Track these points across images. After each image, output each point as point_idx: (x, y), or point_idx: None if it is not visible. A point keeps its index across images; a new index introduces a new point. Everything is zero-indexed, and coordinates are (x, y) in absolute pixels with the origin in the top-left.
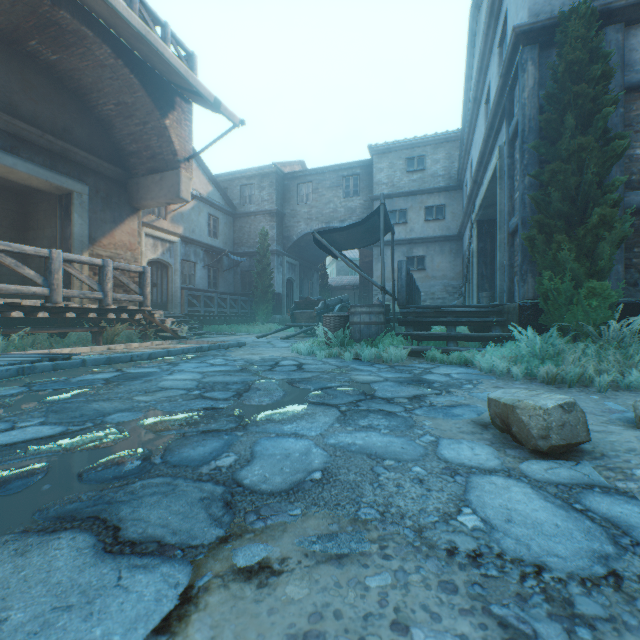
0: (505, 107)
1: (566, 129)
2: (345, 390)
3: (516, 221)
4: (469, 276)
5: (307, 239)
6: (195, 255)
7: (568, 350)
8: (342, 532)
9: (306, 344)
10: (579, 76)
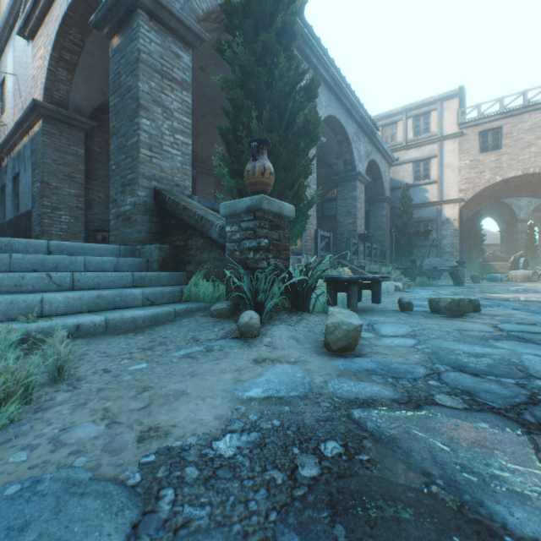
0: None
1: None
2: None
3: None
4: None
5: None
6: None
7: None
8: (462, 331)
9: None
10: None
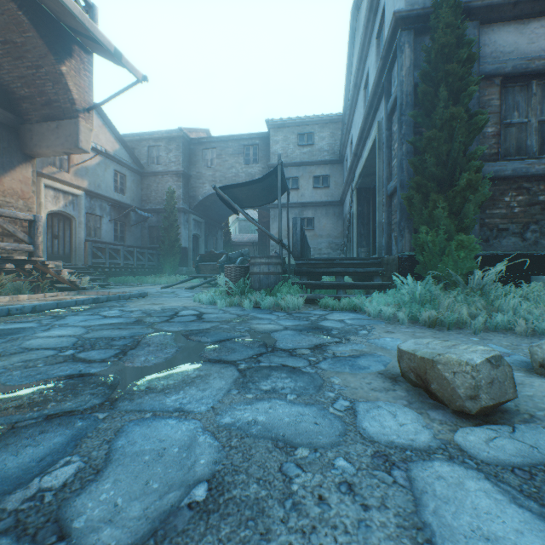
0: (384, 87)
1: (439, 102)
2: (245, 342)
3: (394, 184)
4: (349, 235)
5: (212, 199)
6: (101, 209)
7: (441, 296)
8: None
9: (208, 293)
10: (449, 58)
